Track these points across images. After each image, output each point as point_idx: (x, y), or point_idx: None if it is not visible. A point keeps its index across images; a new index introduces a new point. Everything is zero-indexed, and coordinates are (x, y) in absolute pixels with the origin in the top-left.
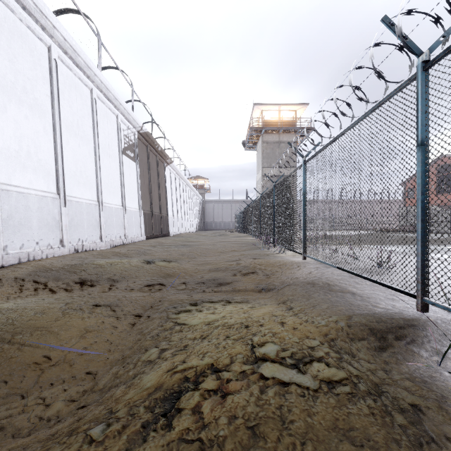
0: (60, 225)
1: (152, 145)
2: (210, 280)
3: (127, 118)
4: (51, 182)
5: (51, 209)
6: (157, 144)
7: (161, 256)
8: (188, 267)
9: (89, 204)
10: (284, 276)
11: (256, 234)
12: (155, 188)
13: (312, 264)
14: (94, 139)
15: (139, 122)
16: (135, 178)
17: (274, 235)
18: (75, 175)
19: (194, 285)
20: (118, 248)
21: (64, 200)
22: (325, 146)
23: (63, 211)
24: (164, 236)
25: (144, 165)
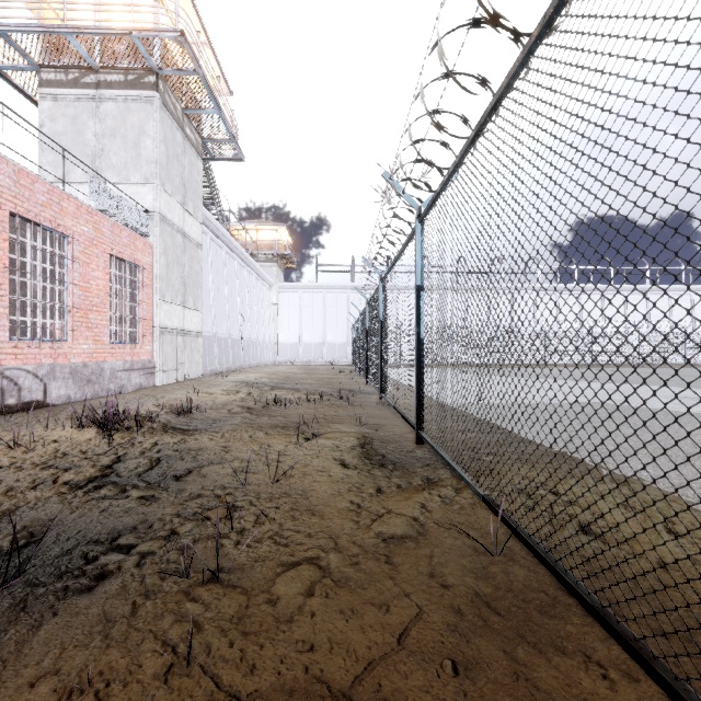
0: None
1: None
2: None
3: None
4: None
5: None
6: None
7: None
8: None
9: None
10: None
11: None
12: None
13: None
14: None
15: None
16: None
17: None
18: None
19: None
20: None
21: None
22: None
23: None
24: None
25: None
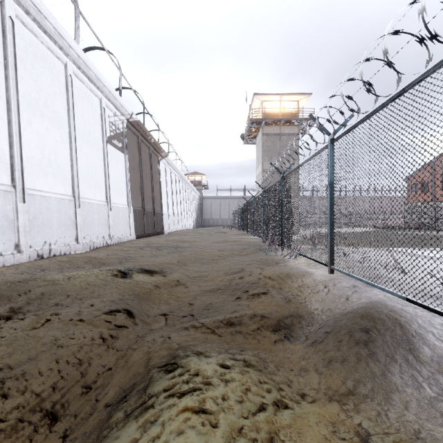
0: (16, 225)
1: (144, 136)
2: (202, 308)
3: (113, 102)
4: (3, 170)
5: (2, 205)
6: (150, 135)
7: (145, 263)
8: (175, 281)
9: (61, 199)
10: (310, 302)
11: (257, 232)
12: (147, 183)
13: (344, 281)
14: (69, 122)
15: (128, 109)
16: (123, 171)
17: (282, 235)
18: (40, 163)
19: (178, 320)
20: (99, 251)
21: (22, 194)
22: (377, 109)
23: (19, 207)
24: (158, 234)
25: (134, 157)
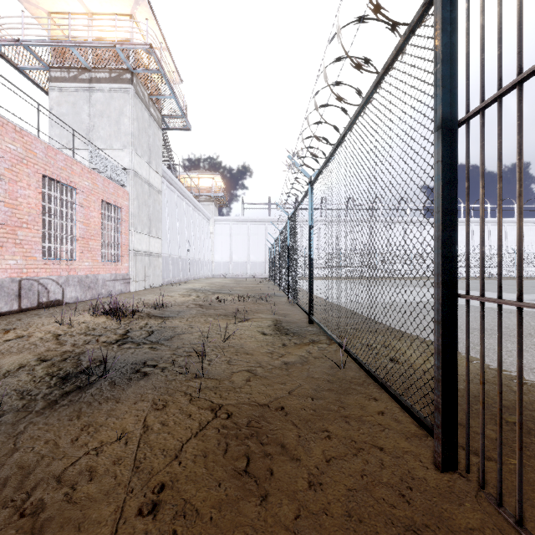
0: None
1: None
2: None
3: None
4: None
5: None
6: None
7: None
8: None
9: None
10: None
11: None
12: None
13: None
14: None
15: None
16: None
17: None
18: None
19: None
20: None
21: None
22: None
23: None
24: None
25: None
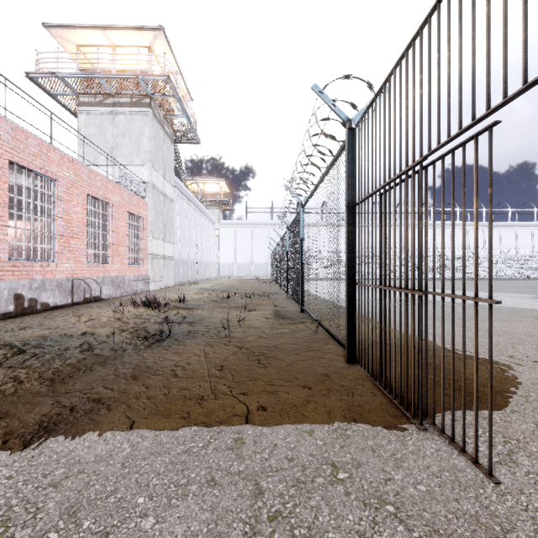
0: None
1: None
2: None
3: None
4: None
5: None
6: None
7: None
8: None
9: None
10: None
11: None
12: None
13: None
14: (531, 243)
15: None
16: None
17: None
18: None
19: None
20: None
21: None
22: None
23: None
24: None
25: None
